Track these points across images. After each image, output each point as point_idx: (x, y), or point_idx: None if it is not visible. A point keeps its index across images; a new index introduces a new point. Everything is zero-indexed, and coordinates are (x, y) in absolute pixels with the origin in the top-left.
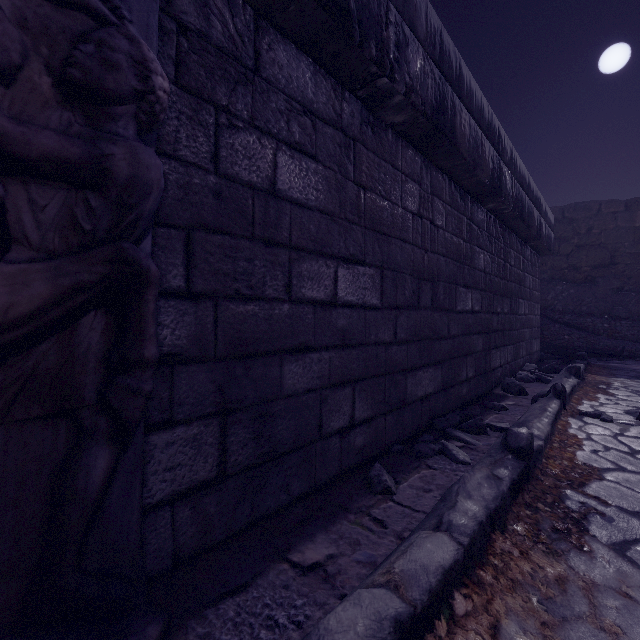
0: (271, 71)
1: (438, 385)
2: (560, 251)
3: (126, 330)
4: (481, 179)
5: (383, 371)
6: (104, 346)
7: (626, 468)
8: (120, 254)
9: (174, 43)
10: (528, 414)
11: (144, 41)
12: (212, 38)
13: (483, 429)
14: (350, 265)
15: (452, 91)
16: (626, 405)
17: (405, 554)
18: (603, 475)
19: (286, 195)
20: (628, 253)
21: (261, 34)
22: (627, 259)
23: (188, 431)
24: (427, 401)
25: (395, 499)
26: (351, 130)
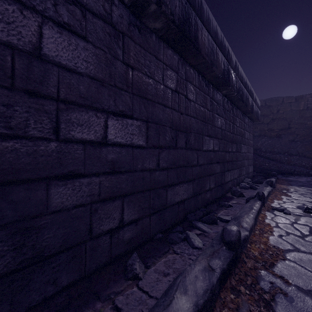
0: None
1: (190, 194)
2: (264, 121)
3: None
4: (216, 73)
5: (148, 188)
6: None
7: (300, 249)
8: None
9: None
10: (242, 211)
11: None
12: None
13: (215, 221)
14: (119, 117)
15: (195, 14)
16: (297, 202)
17: None
18: (285, 255)
19: (53, 60)
20: (297, 122)
21: None
22: (296, 125)
23: None
24: (182, 204)
25: (140, 284)
26: (120, 26)
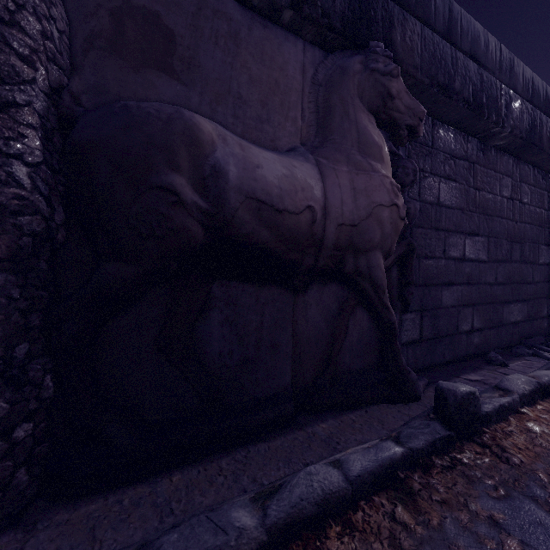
0: (437, 143)
1: (524, 316)
2: None
3: (406, 270)
4: None
5: (488, 301)
6: (398, 276)
7: None
8: (409, 242)
9: (407, 149)
10: None
11: (403, 155)
12: (418, 140)
13: None
14: (471, 237)
15: (540, 112)
16: None
17: (532, 372)
18: None
19: (443, 204)
20: None
21: (434, 127)
22: None
23: (411, 316)
24: (516, 326)
25: (509, 368)
26: (471, 158)
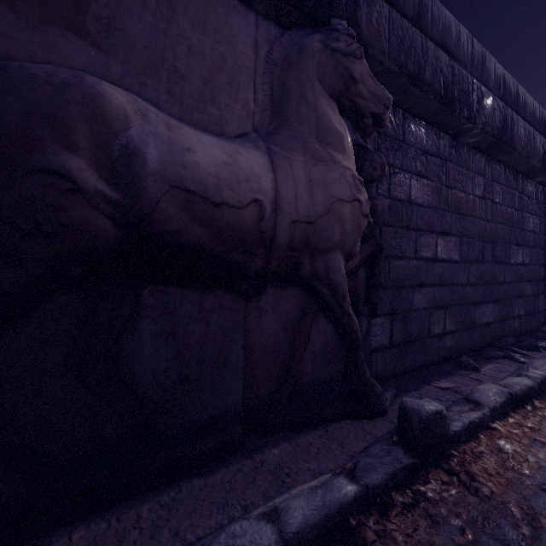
0: (408, 138)
1: (496, 317)
2: None
3: (374, 272)
4: (533, 164)
5: (461, 302)
6: (365, 278)
7: None
8: (377, 242)
9: (376, 142)
10: None
11: (371, 148)
12: (387, 133)
13: (537, 348)
14: (443, 236)
15: (511, 111)
16: None
17: (504, 380)
18: None
19: (414, 202)
20: None
21: (404, 121)
22: None
23: (380, 320)
24: (488, 327)
25: (481, 373)
26: (444, 155)
